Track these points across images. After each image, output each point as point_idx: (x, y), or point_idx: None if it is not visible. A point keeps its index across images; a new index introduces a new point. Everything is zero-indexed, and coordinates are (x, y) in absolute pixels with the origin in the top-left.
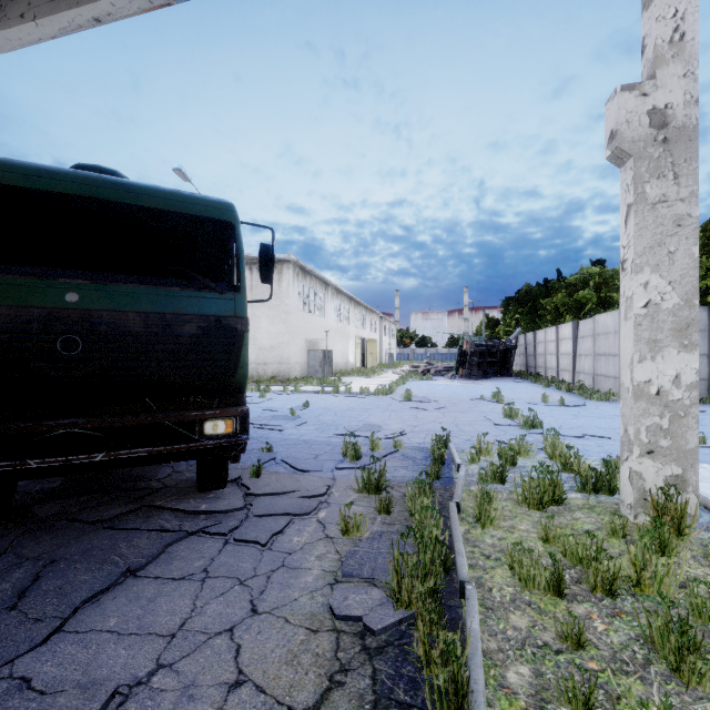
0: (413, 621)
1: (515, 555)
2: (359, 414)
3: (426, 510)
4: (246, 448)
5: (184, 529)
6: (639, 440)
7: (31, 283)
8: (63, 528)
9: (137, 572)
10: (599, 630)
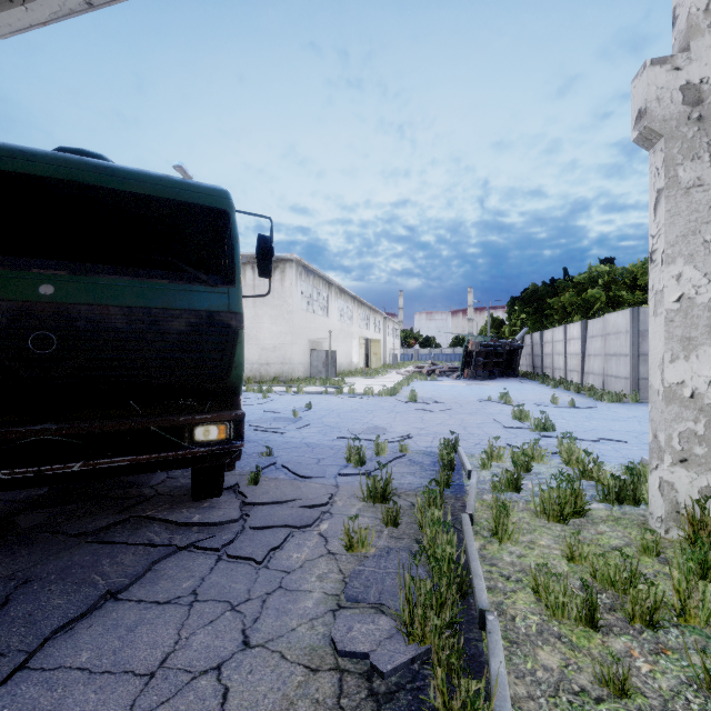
0: (428, 661)
1: (540, 578)
2: (364, 416)
3: (439, 526)
4: (246, 452)
5: (174, 543)
6: (671, 448)
7: (0, 273)
8: (44, 542)
9: (118, 595)
10: (643, 672)
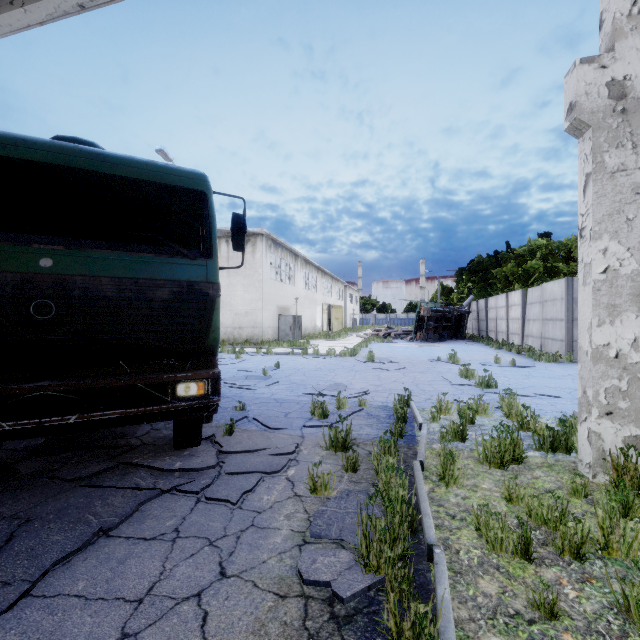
0: (382, 588)
1: (481, 517)
2: (326, 374)
3: (392, 471)
4: (221, 407)
5: (158, 487)
6: (598, 402)
7: (5, 248)
8: (42, 486)
9: (109, 532)
10: (571, 597)
